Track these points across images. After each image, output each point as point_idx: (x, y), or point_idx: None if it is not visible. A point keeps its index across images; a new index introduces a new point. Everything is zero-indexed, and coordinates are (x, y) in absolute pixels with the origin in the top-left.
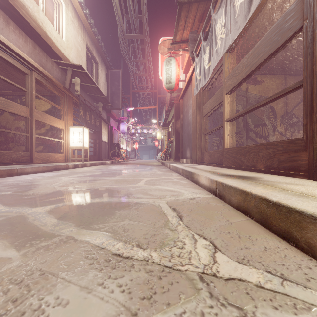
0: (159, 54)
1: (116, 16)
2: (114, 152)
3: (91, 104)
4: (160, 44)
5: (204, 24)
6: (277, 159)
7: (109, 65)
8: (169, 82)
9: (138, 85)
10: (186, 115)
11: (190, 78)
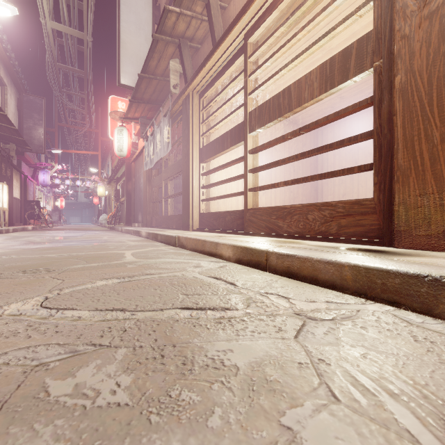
0: (109, 112)
1: (47, 43)
2: (30, 214)
3: (2, 148)
4: (111, 112)
5: (150, 124)
6: (178, 223)
7: (23, 87)
8: (120, 150)
9: (70, 119)
10: (138, 181)
11: (141, 150)
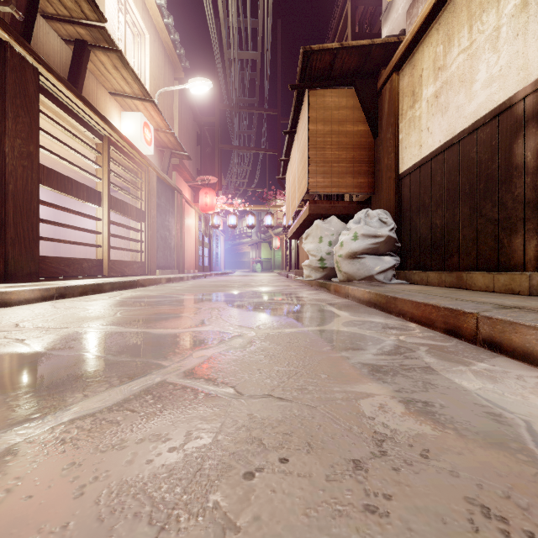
0: None
1: None
2: None
3: None
4: None
5: None
6: None
7: None
8: None
9: None
10: None
11: None
